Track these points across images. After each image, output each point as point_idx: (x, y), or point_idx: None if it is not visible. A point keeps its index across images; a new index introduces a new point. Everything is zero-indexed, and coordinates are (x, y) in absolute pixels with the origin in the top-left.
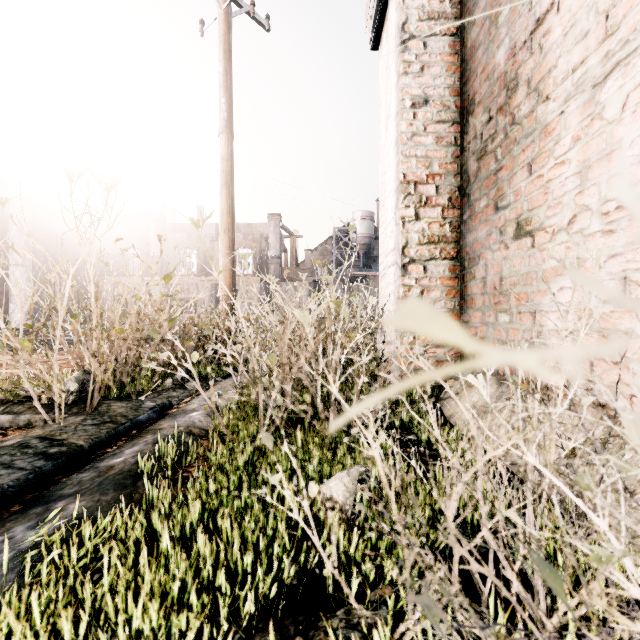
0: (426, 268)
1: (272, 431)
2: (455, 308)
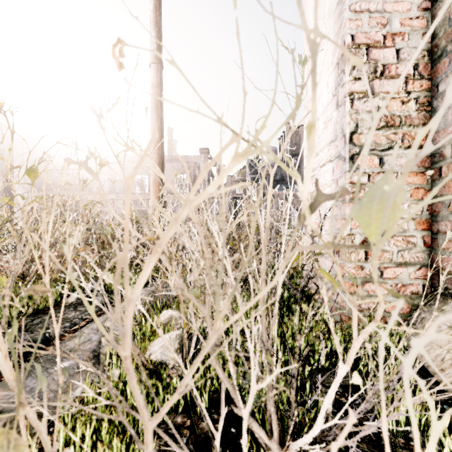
0: (383, 160)
1: (160, 425)
2: (423, 214)
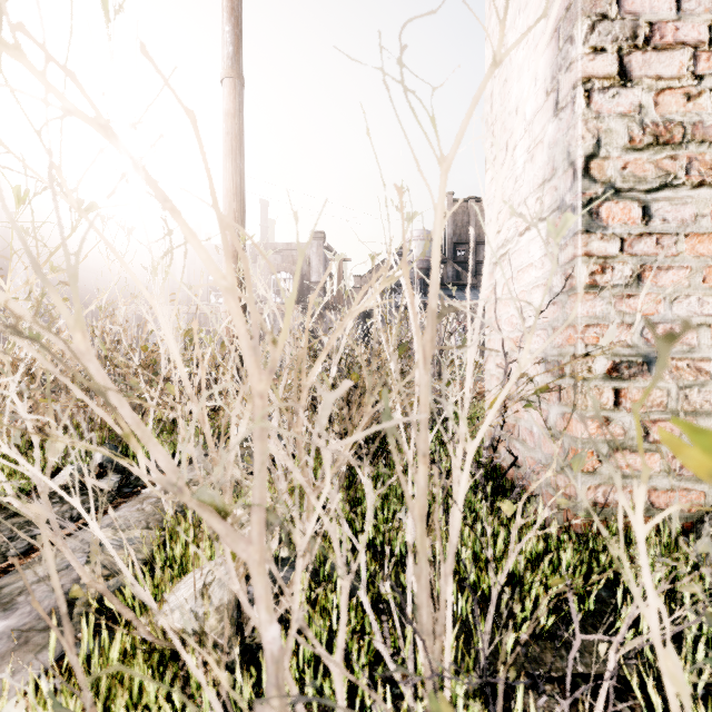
0: (649, 210)
1: None
2: None
